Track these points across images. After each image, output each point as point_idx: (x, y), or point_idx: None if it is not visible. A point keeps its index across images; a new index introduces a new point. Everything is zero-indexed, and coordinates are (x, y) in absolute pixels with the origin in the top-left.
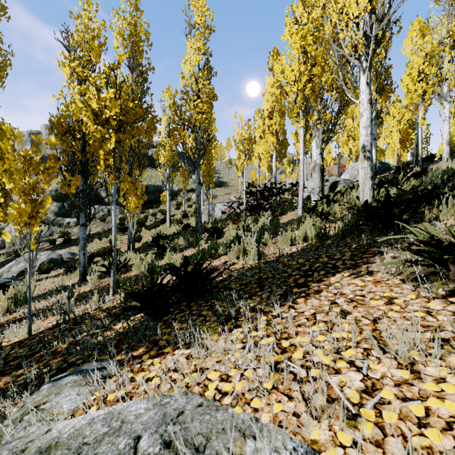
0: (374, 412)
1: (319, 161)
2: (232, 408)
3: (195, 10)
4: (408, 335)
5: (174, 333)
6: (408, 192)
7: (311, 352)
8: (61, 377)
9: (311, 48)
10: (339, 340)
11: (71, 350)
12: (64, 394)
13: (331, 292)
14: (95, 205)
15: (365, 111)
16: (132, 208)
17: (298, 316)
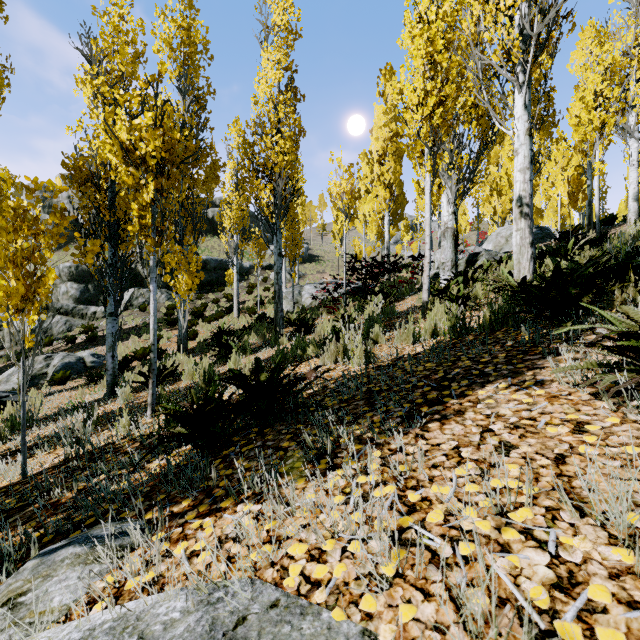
0: (580, 629)
1: (452, 224)
2: (327, 611)
3: (273, 6)
4: (623, 487)
5: (237, 477)
6: (587, 264)
7: (458, 513)
8: (56, 549)
9: (441, 57)
10: (502, 493)
11: (79, 502)
12: (57, 578)
13: (481, 413)
14: (132, 288)
15: (522, 146)
16: (183, 291)
17: (432, 451)
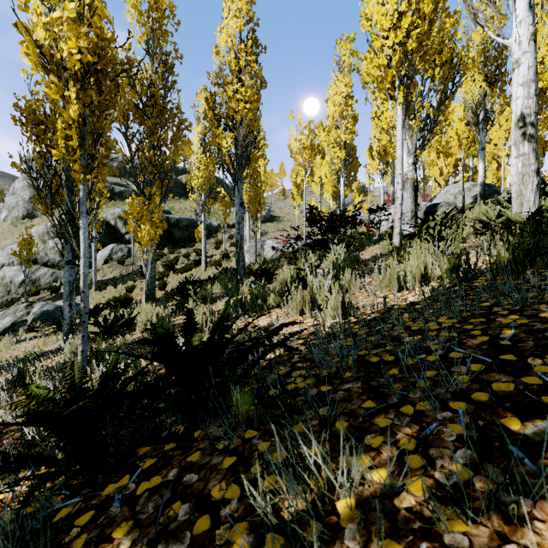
0: None
1: (412, 174)
2: None
3: None
4: None
5: None
6: None
7: None
8: None
9: None
10: None
11: None
12: None
13: None
14: (112, 244)
15: (526, 54)
16: (146, 241)
17: None
